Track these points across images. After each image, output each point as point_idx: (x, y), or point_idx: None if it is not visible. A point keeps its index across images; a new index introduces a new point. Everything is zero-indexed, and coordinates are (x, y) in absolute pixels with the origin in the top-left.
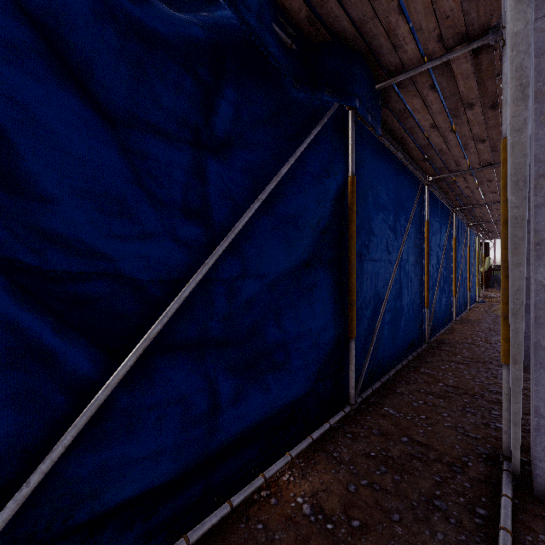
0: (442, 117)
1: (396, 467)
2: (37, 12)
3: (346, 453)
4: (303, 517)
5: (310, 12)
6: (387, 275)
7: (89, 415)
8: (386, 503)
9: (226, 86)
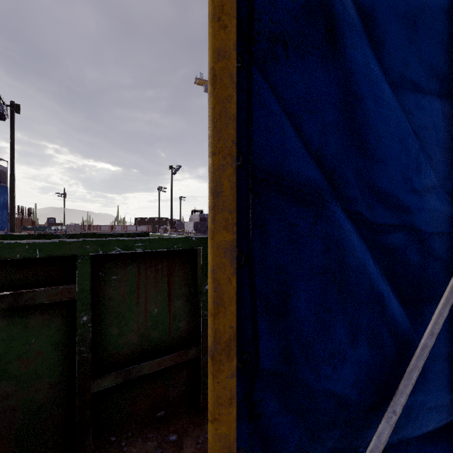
0: None
1: None
2: (362, 1)
3: None
4: None
5: None
6: None
7: (424, 359)
8: None
9: None
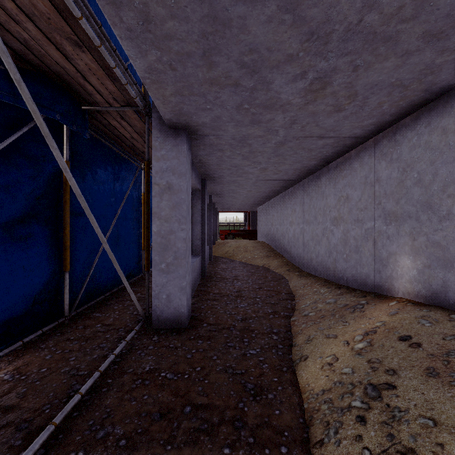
0: (136, 135)
1: (85, 339)
2: None
3: (52, 343)
4: (3, 381)
5: (15, 53)
6: (106, 228)
7: None
8: (70, 355)
9: None
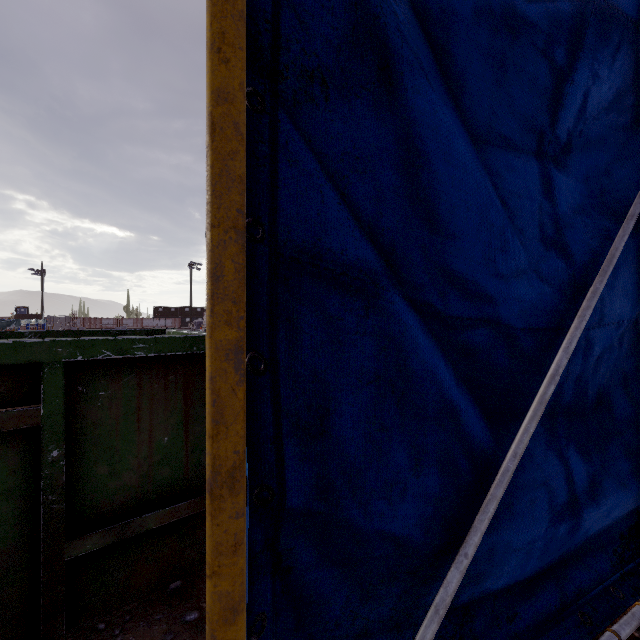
0: None
1: None
2: (434, 31)
3: None
4: None
5: None
6: None
7: (505, 487)
8: None
9: (583, 69)
